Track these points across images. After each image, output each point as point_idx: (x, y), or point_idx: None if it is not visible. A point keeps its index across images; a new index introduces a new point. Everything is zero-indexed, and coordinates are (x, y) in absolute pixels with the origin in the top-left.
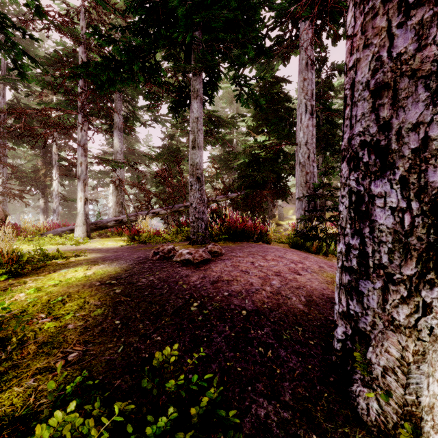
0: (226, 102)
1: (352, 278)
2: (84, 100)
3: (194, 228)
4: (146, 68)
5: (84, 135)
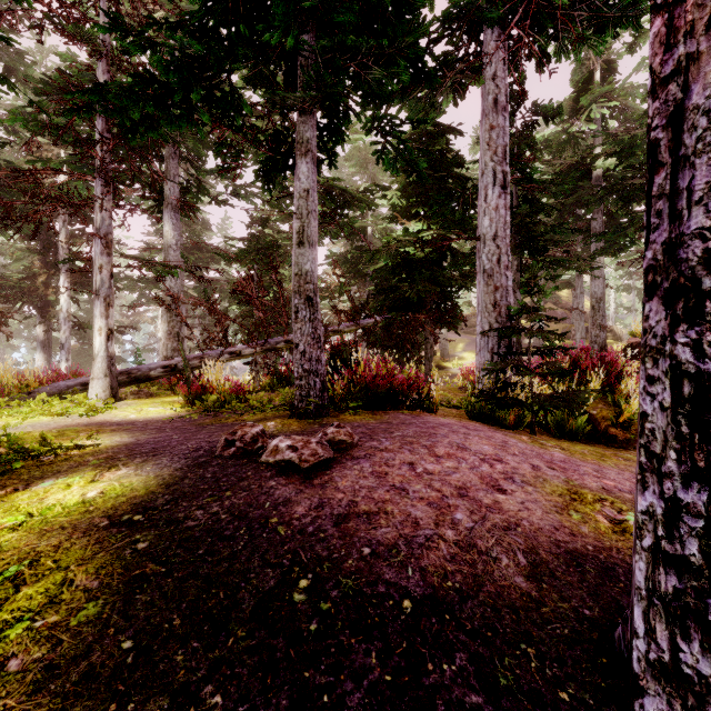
0: (355, 166)
1: (688, 587)
2: (107, 155)
3: (302, 390)
4: (215, 100)
5: (106, 217)
